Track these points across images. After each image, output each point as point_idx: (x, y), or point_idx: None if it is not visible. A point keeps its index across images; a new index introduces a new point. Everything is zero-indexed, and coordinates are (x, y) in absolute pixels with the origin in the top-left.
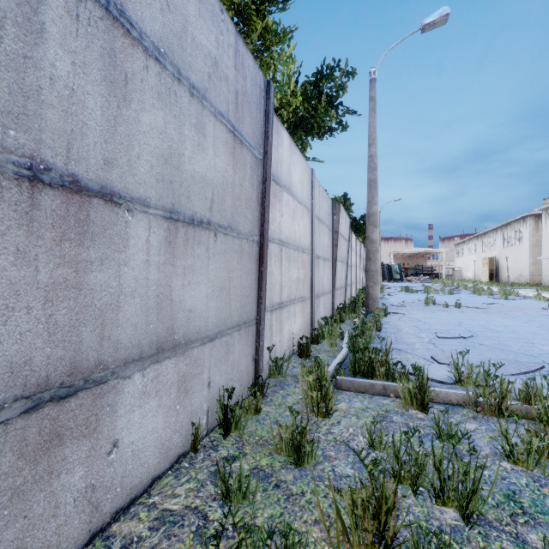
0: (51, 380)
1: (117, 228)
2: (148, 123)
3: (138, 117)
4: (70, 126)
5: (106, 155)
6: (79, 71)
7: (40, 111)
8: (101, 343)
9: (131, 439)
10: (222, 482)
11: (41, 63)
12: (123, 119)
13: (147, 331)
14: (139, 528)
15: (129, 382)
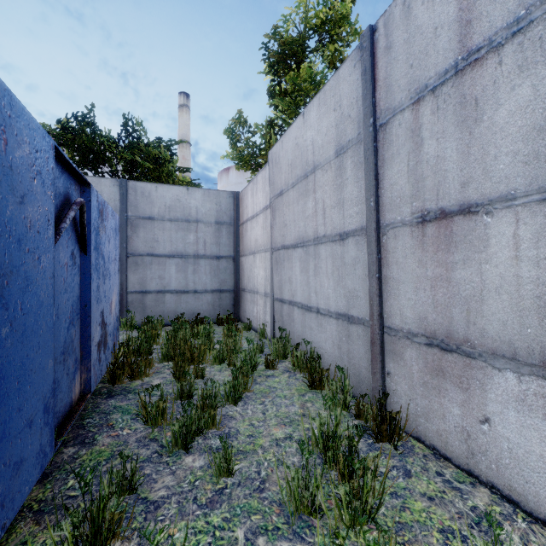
0: (436, 334)
1: (475, 233)
2: (507, 113)
3: (492, 121)
4: (438, 179)
5: (462, 180)
6: (440, 141)
7: (423, 184)
8: (468, 325)
9: (506, 434)
10: (496, 544)
11: (422, 158)
12: (476, 138)
13: (521, 333)
14: (477, 501)
15: (500, 374)
